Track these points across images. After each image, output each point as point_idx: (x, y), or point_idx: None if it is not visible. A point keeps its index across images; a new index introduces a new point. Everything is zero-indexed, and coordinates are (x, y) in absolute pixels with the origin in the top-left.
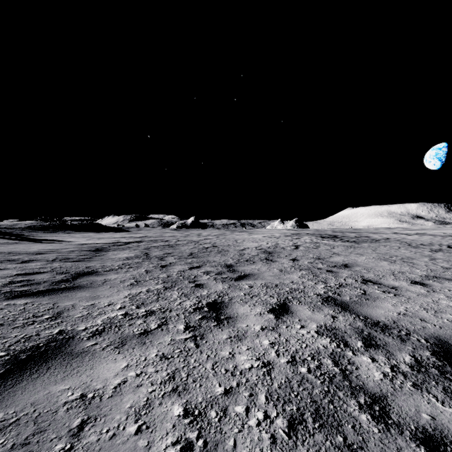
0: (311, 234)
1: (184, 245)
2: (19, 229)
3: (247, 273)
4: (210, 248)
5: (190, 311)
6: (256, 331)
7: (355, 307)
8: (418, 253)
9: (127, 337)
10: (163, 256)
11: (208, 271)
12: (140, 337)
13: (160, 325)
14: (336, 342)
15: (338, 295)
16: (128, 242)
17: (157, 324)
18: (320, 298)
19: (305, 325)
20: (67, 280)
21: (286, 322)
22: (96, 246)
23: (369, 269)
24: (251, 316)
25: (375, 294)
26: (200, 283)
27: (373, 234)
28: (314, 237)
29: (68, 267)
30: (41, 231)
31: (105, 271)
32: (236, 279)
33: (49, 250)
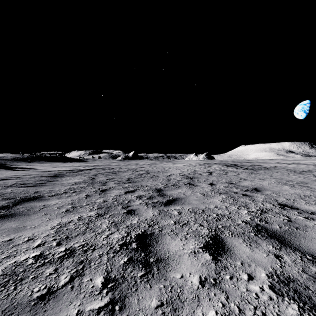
0: (218, 164)
1: (125, 172)
2: (5, 160)
3: (175, 197)
4: (144, 174)
5: (116, 248)
6: (194, 288)
7: (292, 240)
8: (307, 178)
9: (16, 307)
10: (106, 181)
11: (141, 195)
12: (35, 308)
13: (73, 278)
14: (309, 314)
15: (266, 223)
16: (83, 169)
17: (70, 275)
18: (250, 227)
19: (252, 273)
20: (6, 206)
21: (227, 267)
22: (56, 173)
23: (278, 193)
24: (185, 256)
25: (301, 222)
26: (132, 209)
27: (263, 164)
28: (221, 166)
29: (18, 192)
30: (21, 161)
31: (50, 196)
32: (166, 204)
33: (15, 176)
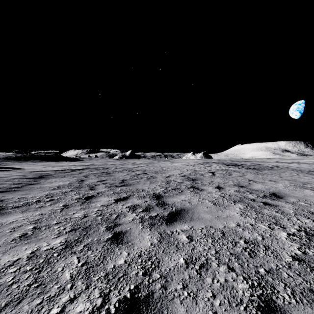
0: (217, 163)
1: (119, 172)
2: None
3: (179, 208)
4: (140, 175)
5: None
6: None
7: None
8: None
9: None
10: (95, 184)
11: (135, 205)
12: None
13: None
14: None
15: None
16: (75, 169)
17: None
18: (312, 271)
19: None
20: None
21: None
22: (42, 174)
23: (305, 200)
24: None
25: None
26: (121, 231)
27: (263, 163)
28: (221, 165)
29: None
30: (14, 160)
31: (14, 207)
32: (168, 220)
33: None
